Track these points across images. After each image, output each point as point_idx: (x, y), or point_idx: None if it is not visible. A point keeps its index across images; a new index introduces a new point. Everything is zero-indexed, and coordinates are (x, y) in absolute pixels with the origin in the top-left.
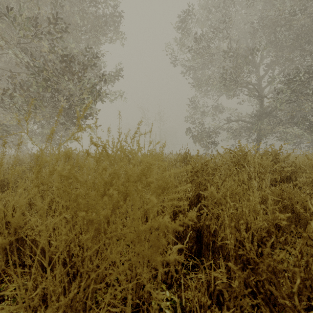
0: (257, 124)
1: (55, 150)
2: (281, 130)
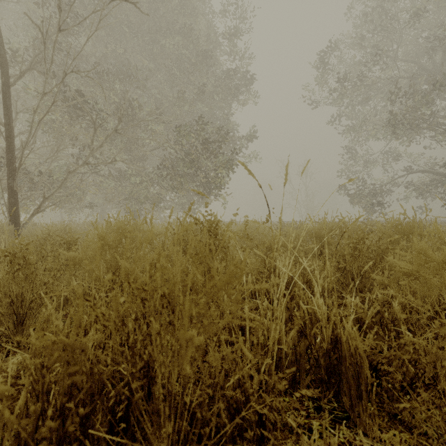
0: None
1: (240, 226)
2: None
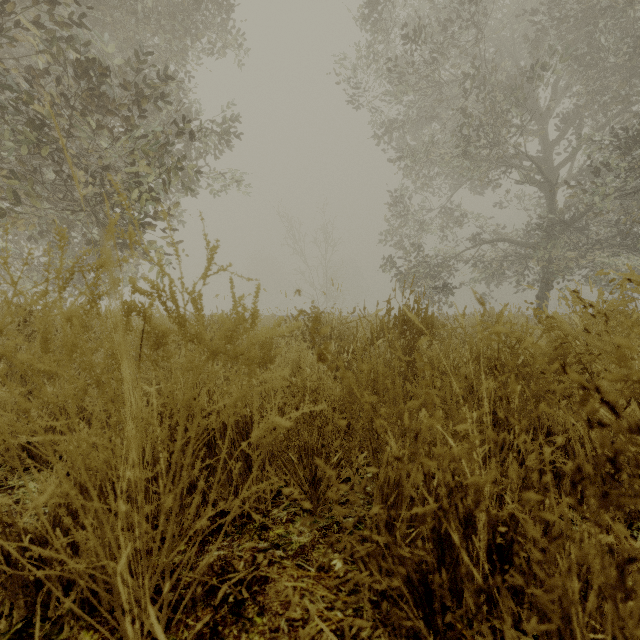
0: (543, 248)
1: None
2: (600, 261)
